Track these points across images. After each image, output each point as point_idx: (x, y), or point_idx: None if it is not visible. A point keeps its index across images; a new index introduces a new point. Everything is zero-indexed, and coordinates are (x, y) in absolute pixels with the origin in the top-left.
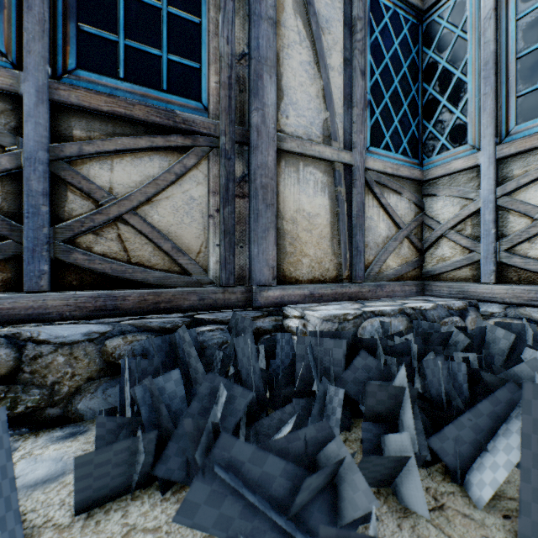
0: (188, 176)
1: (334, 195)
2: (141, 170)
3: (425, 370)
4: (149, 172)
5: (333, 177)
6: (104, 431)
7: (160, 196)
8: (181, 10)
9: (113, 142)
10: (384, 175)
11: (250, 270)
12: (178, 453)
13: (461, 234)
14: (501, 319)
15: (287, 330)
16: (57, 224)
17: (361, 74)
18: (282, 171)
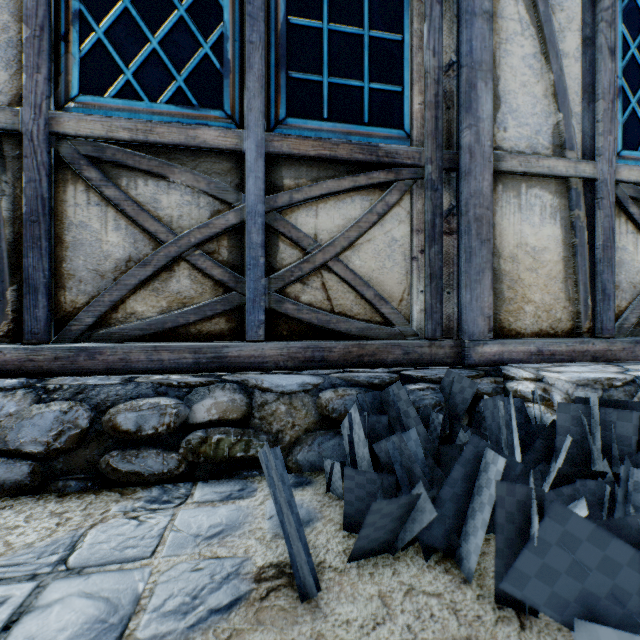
0: (390, 215)
1: (569, 221)
2: (343, 213)
3: None
4: (350, 215)
5: (566, 198)
6: (353, 484)
7: (361, 239)
8: (383, 31)
9: (319, 187)
10: None
11: (460, 320)
12: (441, 520)
13: None
14: None
15: (513, 395)
16: (270, 274)
17: (609, 53)
18: (498, 197)
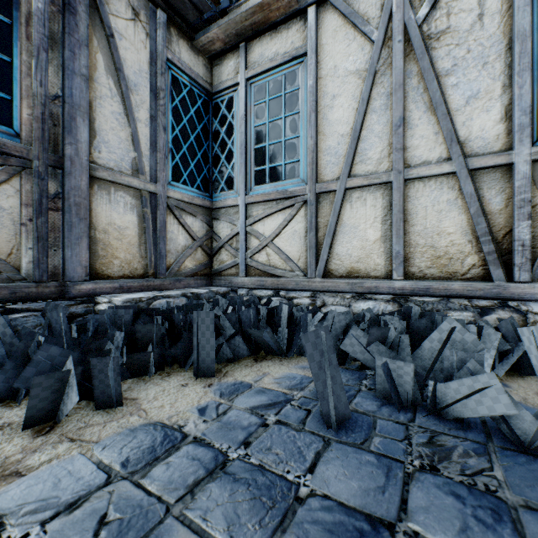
0: None
1: (142, 214)
2: None
3: (174, 319)
4: None
5: (141, 201)
6: None
7: None
8: None
9: None
10: (183, 202)
11: (65, 269)
12: (6, 381)
13: (231, 247)
14: (245, 297)
15: (97, 313)
16: None
17: (163, 129)
18: (95, 192)
